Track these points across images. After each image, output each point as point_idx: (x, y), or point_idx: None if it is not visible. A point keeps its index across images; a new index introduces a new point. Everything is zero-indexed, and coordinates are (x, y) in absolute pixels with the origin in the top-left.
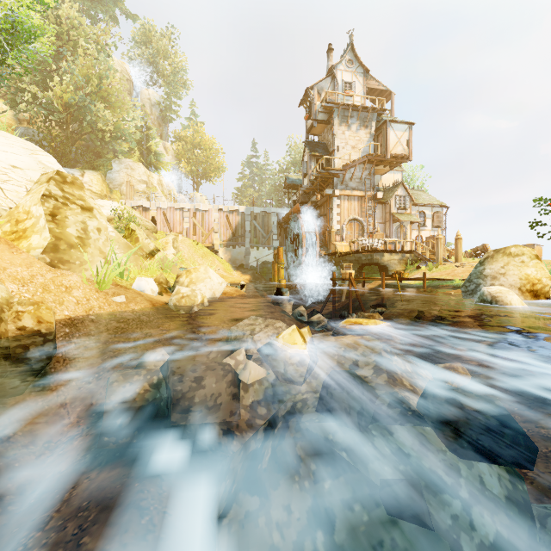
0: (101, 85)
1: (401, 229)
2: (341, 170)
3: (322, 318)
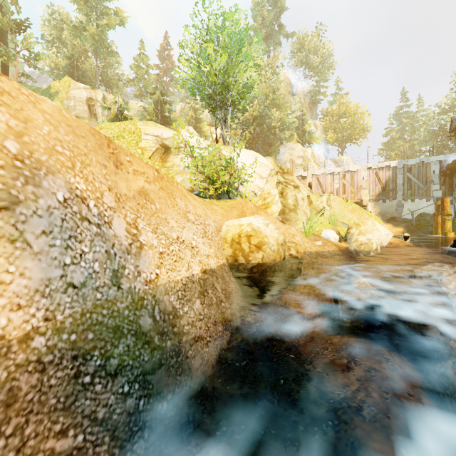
0: (273, 96)
1: None
2: None
3: None
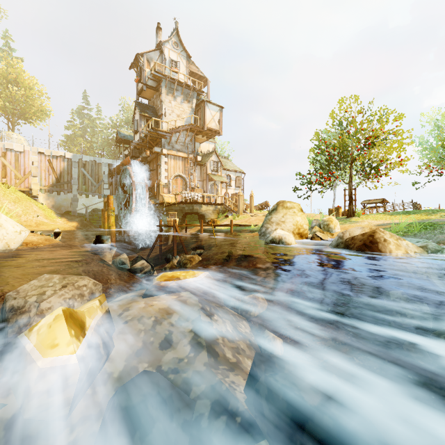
0: None
1: (215, 186)
2: (168, 133)
3: (146, 264)
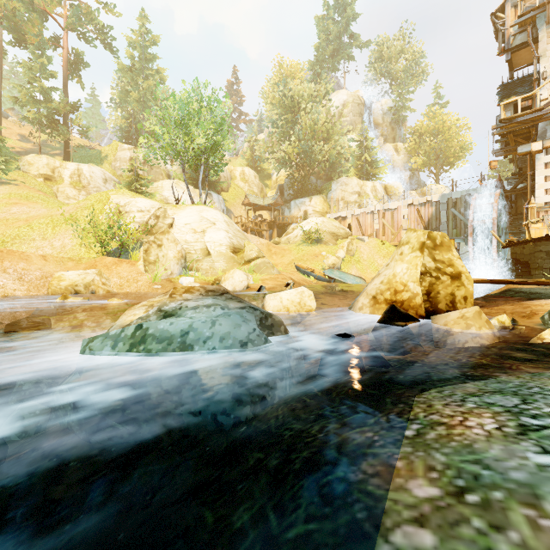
0: (318, 128)
1: None
2: (539, 110)
3: None
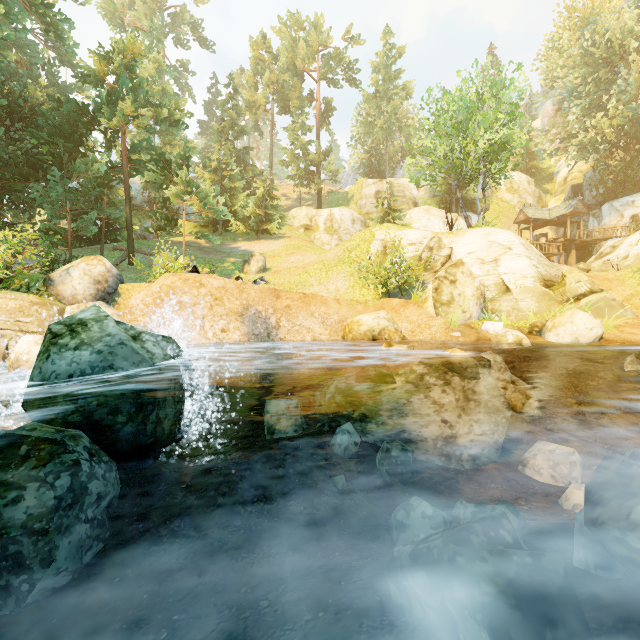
0: None
1: None
2: None
3: None
